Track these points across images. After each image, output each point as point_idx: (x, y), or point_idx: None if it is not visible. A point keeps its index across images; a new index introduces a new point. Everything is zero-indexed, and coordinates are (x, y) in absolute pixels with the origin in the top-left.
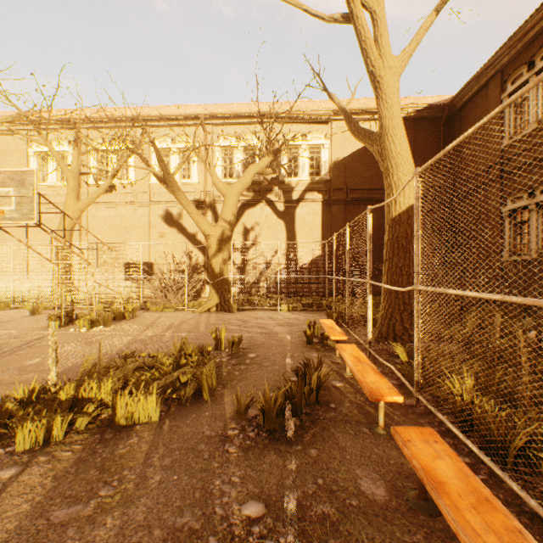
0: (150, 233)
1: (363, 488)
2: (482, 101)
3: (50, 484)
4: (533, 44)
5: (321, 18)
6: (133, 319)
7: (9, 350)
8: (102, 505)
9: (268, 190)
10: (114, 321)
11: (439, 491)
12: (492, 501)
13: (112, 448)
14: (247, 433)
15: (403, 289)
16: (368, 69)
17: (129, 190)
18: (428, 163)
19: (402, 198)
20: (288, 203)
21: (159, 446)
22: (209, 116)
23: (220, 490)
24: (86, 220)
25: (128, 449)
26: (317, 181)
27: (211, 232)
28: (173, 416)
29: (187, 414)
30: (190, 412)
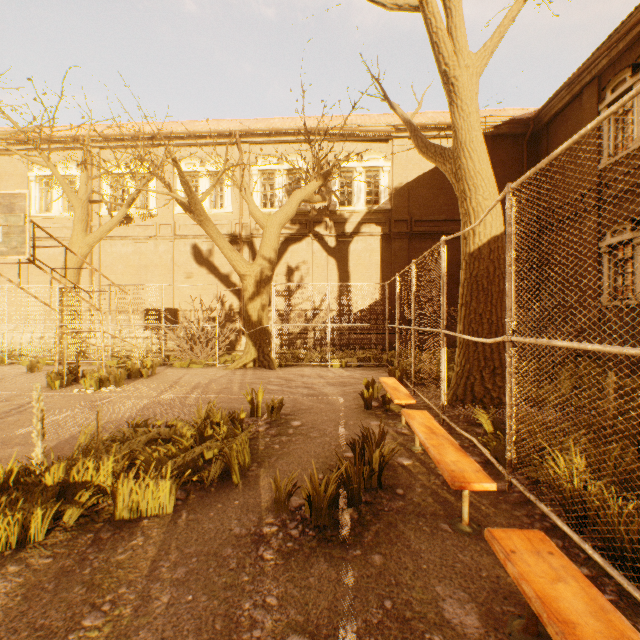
0: (175, 274)
1: (448, 614)
2: (574, 114)
3: (16, 609)
4: (638, 43)
5: (381, 5)
6: (152, 377)
7: None
8: None
9: (316, 222)
10: (129, 379)
11: (569, 638)
12: None
13: (108, 553)
14: (288, 531)
15: (489, 341)
16: (440, 69)
17: (149, 222)
18: (525, 175)
19: (482, 227)
20: (341, 237)
21: (170, 550)
22: (245, 133)
23: (249, 618)
24: (98, 257)
25: (129, 554)
26: (375, 210)
27: (247, 271)
28: (192, 506)
29: (210, 503)
30: (215, 501)
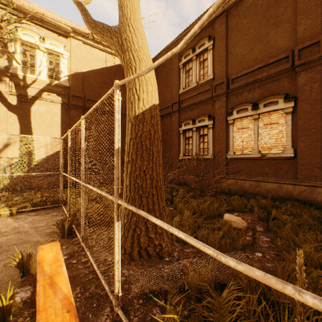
0: None
1: None
2: (169, 65)
3: None
4: (194, 39)
5: None
6: None
7: None
8: None
9: None
10: None
11: None
12: None
13: None
14: None
15: (233, 265)
16: None
17: None
18: None
19: (146, 95)
20: (23, 97)
21: None
22: None
23: None
24: None
25: None
26: (57, 84)
27: None
28: None
29: None
30: None
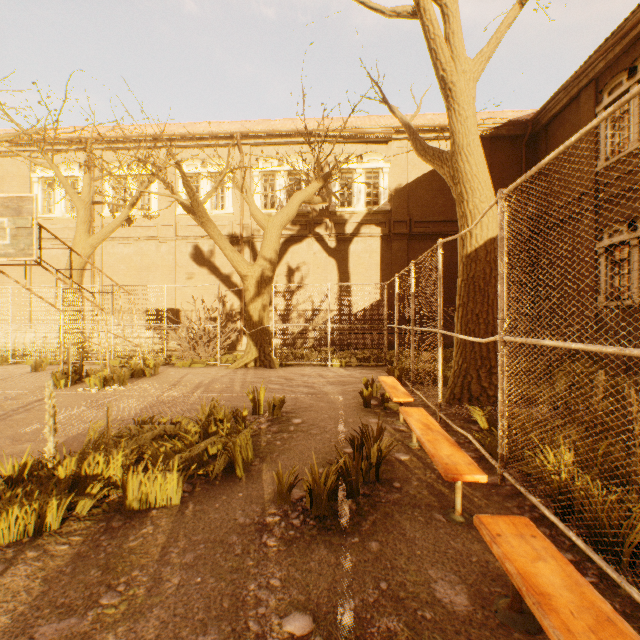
0: (176, 274)
1: (439, 594)
2: (572, 116)
3: (38, 589)
4: (634, 47)
5: (380, 12)
6: (155, 376)
7: (3, 415)
8: (102, 617)
9: (317, 223)
10: (132, 378)
11: (545, 607)
12: (616, 621)
13: (120, 540)
14: (290, 521)
15: (483, 340)
16: (438, 74)
17: (151, 223)
18: (516, 182)
19: (479, 229)
20: (341, 238)
21: (179, 538)
22: (246, 135)
23: (255, 598)
24: (101, 258)
25: (140, 541)
26: (375, 211)
27: (249, 272)
28: (198, 497)
29: (215, 495)
30: (220, 493)
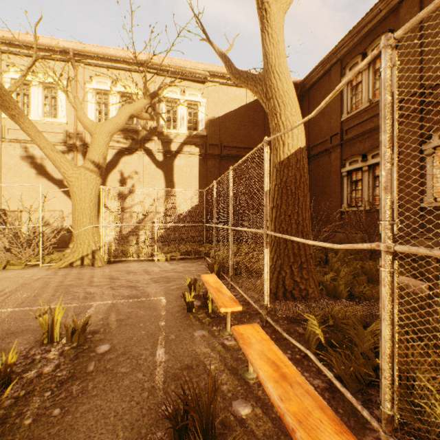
0: (3, 175)
1: None
2: (326, 83)
3: None
4: (365, 40)
5: None
6: None
7: None
8: None
9: (147, 139)
10: None
11: None
12: None
13: None
14: None
15: (339, 246)
16: None
17: None
18: (436, 1)
19: (291, 139)
20: (167, 153)
21: None
22: (79, 53)
23: None
24: None
25: None
26: (195, 135)
27: (73, 173)
28: None
29: None
30: None
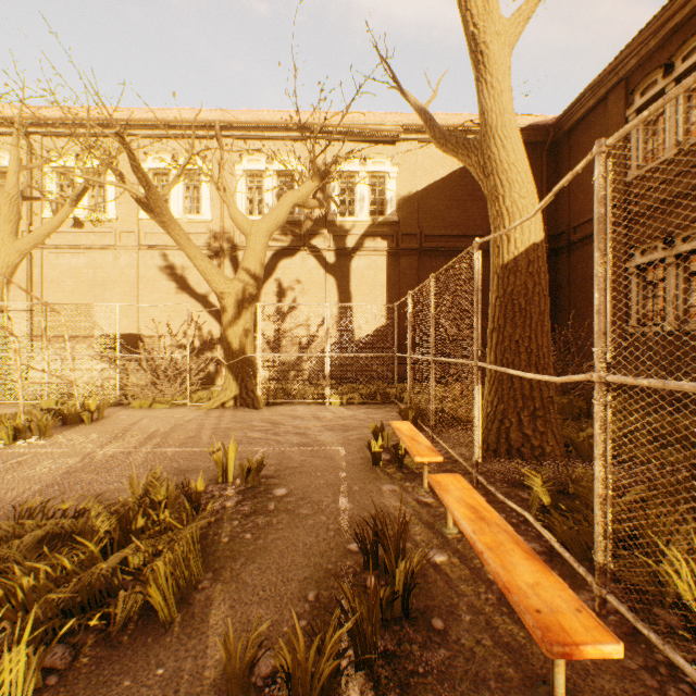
0: (140, 292)
1: None
2: (599, 120)
3: None
4: (670, 41)
5: None
6: (97, 422)
7: None
8: None
9: (313, 233)
10: (64, 426)
11: None
12: None
13: None
14: None
15: (557, 379)
16: (467, 31)
17: (107, 228)
18: (639, 117)
19: (519, 232)
20: (341, 252)
21: None
22: (227, 125)
23: None
24: (40, 270)
25: None
26: (381, 222)
27: (226, 288)
28: (74, 688)
29: (110, 679)
30: (120, 671)
